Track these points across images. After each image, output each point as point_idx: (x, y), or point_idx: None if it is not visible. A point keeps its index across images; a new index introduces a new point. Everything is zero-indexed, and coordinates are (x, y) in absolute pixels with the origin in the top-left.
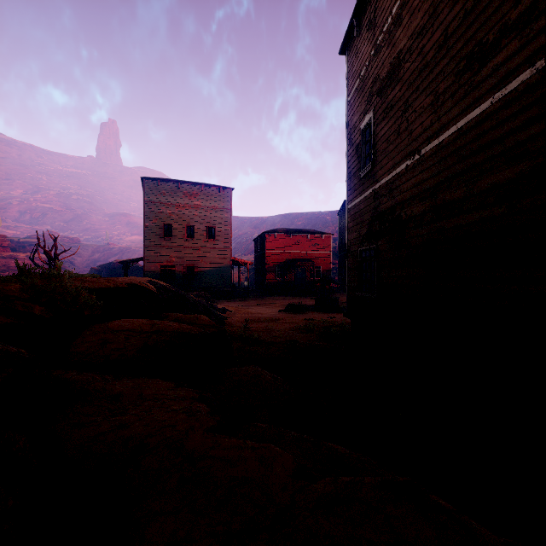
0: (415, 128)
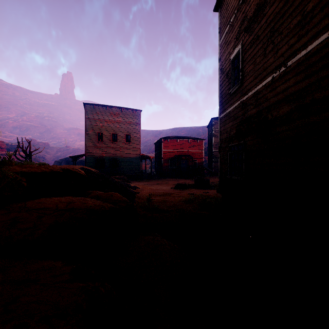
0: (281, 46)
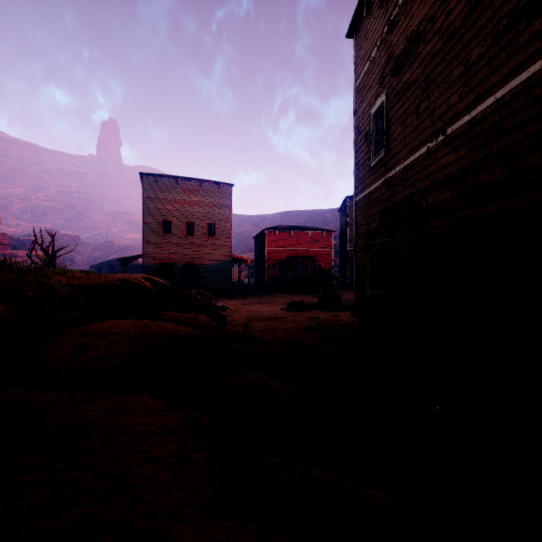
0: (438, 105)
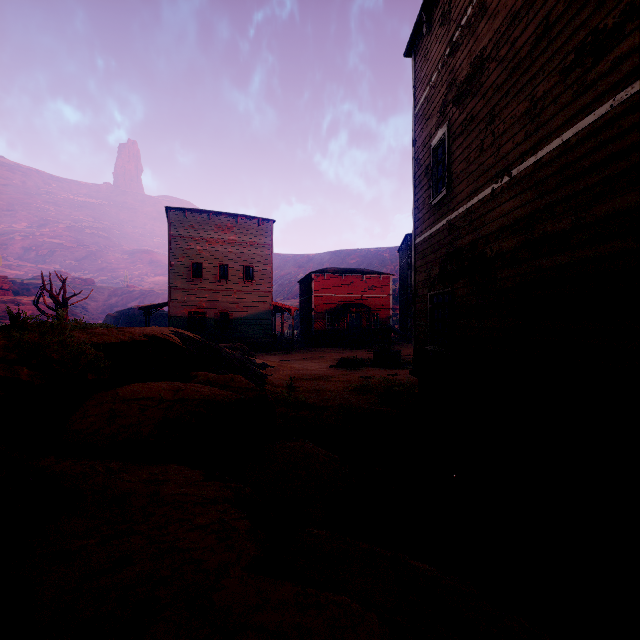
0: (503, 143)
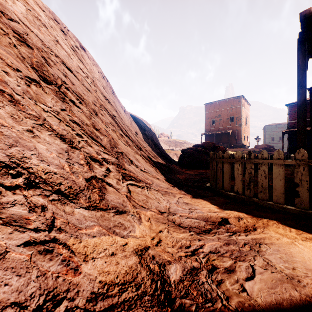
0: None
